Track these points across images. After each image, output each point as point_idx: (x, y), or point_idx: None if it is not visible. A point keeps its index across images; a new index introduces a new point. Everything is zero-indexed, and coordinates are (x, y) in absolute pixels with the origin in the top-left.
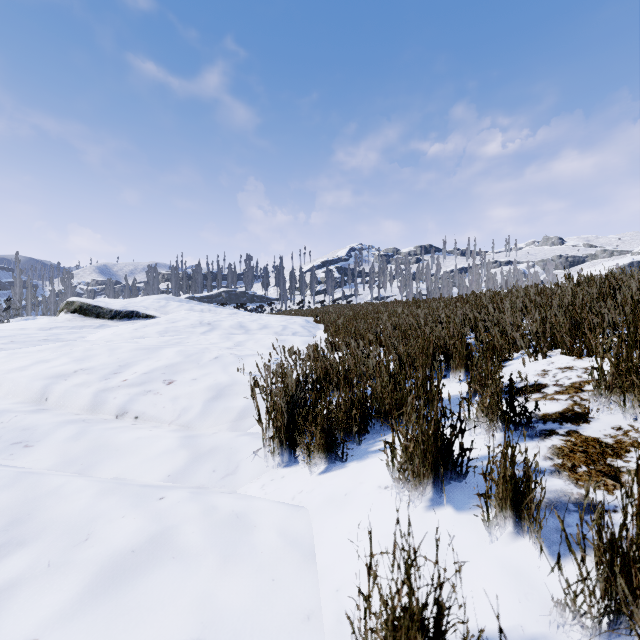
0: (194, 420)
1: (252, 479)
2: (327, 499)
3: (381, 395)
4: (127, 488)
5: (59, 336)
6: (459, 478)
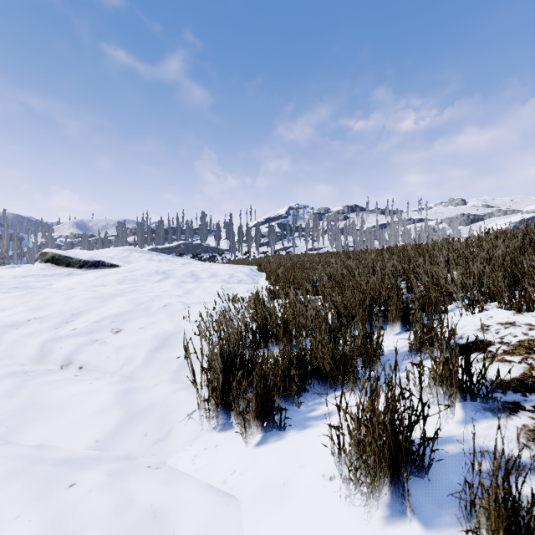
0: (137, 370)
1: (185, 445)
2: (262, 488)
3: (321, 353)
4: (37, 469)
5: (28, 284)
6: (420, 473)
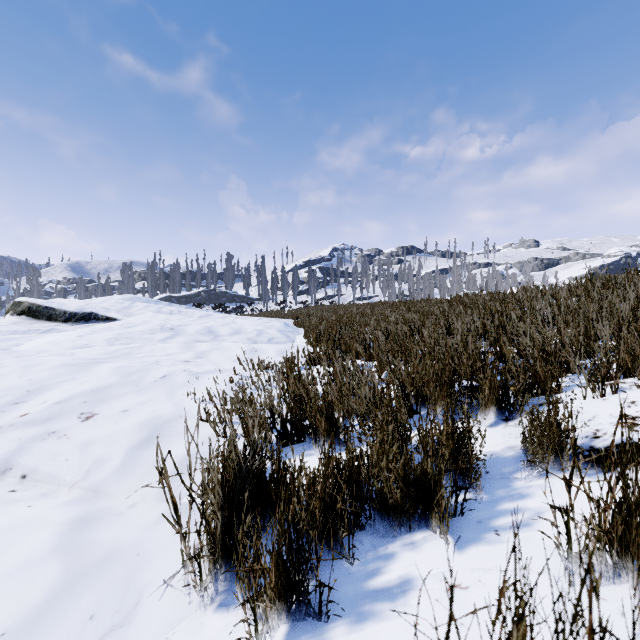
0: (108, 480)
1: (156, 639)
2: None
3: (386, 471)
4: None
5: None
6: None
